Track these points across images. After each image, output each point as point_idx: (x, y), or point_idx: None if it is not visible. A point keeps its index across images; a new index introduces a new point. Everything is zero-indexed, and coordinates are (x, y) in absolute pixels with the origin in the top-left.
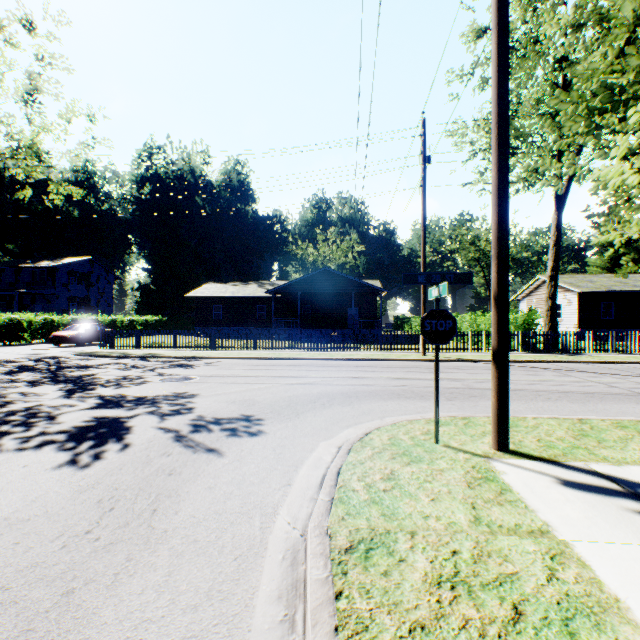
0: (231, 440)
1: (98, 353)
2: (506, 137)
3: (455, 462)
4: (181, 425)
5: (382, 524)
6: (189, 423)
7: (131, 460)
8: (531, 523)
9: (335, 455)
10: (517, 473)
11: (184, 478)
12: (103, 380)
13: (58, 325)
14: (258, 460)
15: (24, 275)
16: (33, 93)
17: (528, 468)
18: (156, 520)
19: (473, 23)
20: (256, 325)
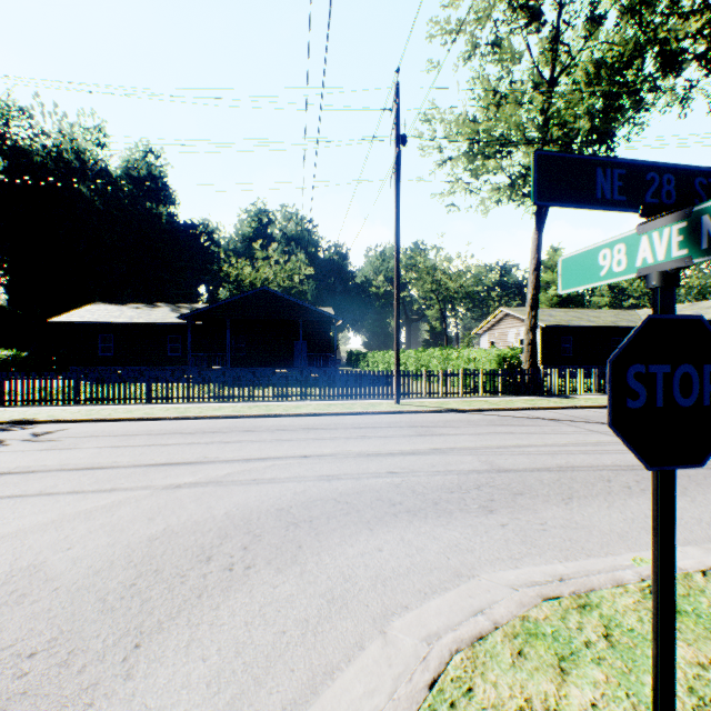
0: None
1: None
2: None
3: None
4: None
5: None
6: None
7: None
8: None
9: None
10: None
11: None
12: None
13: None
14: None
15: None
16: None
17: None
18: None
19: None
20: (167, 363)
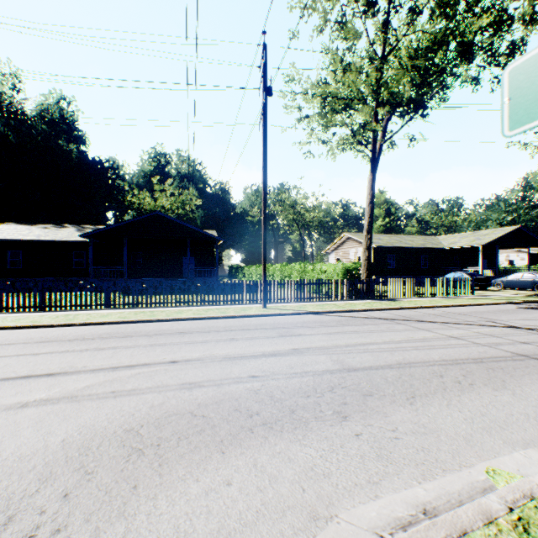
0: None
1: None
2: None
3: None
4: None
5: None
6: None
7: None
8: None
9: None
10: None
11: None
12: None
13: None
14: None
15: None
16: None
17: None
18: None
19: None
20: (72, 275)
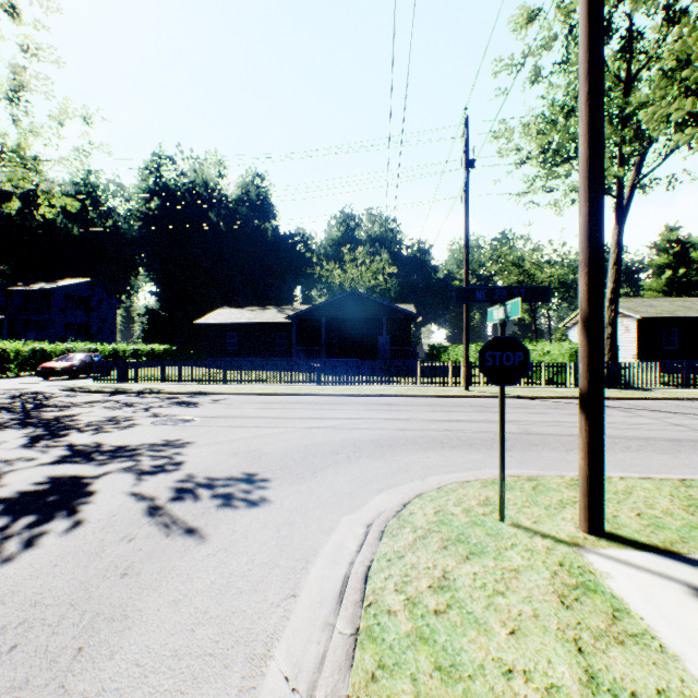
0: (222, 514)
1: (89, 388)
2: (601, 96)
3: (533, 555)
4: (160, 489)
5: (438, 691)
6: (171, 486)
7: (75, 549)
8: (683, 688)
9: (362, 539)
10: (628, 576)
11: (141, 582)
12: (82, 423)
13: (50, 355)
14: (253, 549)
15: (16, 299)
16: (19, 90)
17: (641, 566)
18: (75, 673)
19: (523, 7)
20: (275, 355)
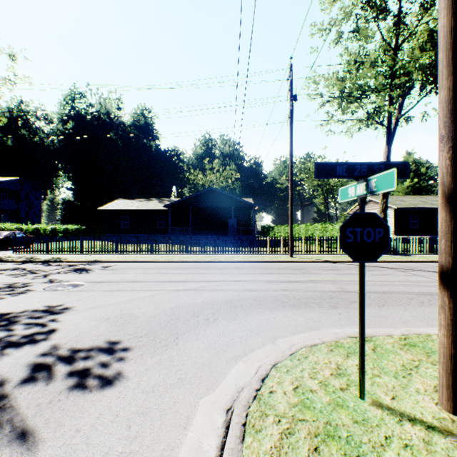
0: (70, 402)
1: (6, 258)
2: None
3: (415, 456)
4: (16, 367)
5: None
6: (30, 362)
7: None
8: None
9: (222, 436)
10: None
11: None
12: None
13: None
14: None
15: None
16: None
17: None
18: None
19: None
20: (157, 232)
